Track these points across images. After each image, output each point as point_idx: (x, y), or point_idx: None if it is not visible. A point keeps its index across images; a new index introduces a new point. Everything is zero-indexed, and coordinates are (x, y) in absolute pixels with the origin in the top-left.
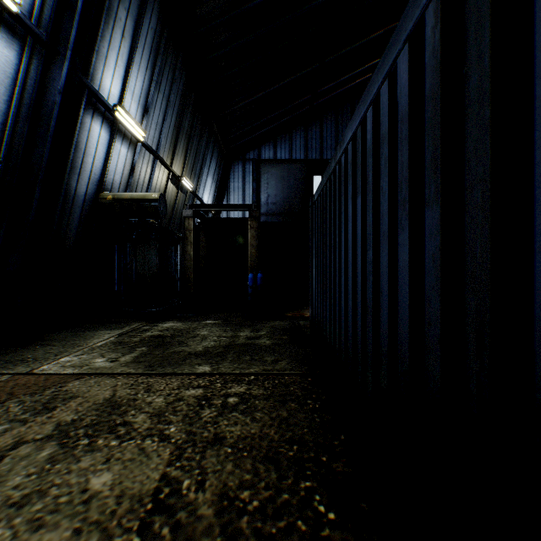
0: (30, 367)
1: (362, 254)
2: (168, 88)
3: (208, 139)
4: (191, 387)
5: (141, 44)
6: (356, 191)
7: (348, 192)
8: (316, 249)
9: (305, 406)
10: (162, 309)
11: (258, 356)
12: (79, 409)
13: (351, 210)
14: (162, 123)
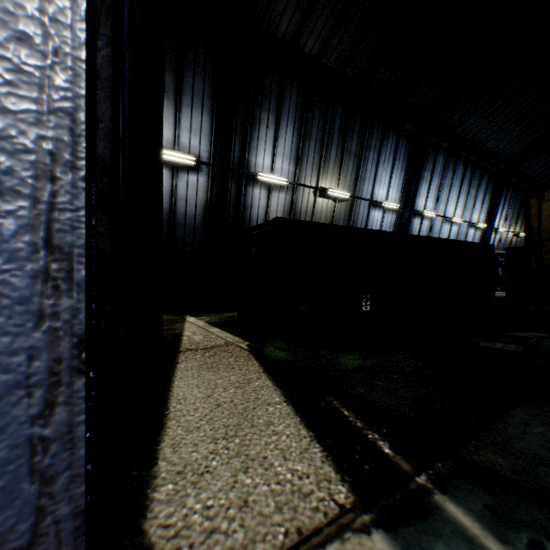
0: None
1: None
2: (513, 204)
3: None
4: None
5: (504, 202)
6: None
7: None
8: None
9: None
10: None
11: None
12: None
13: None
14: (510, 218)
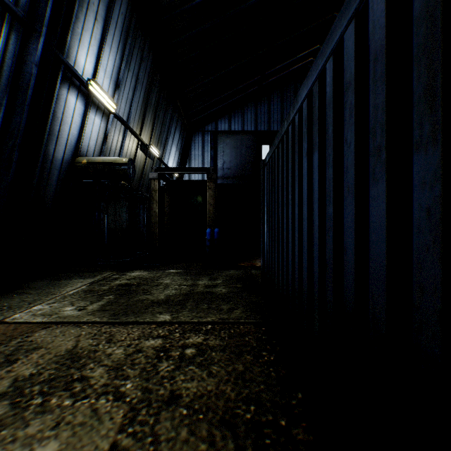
0: (3, 315)
1: (319, 210)
2: (137, 67)
3: (172, 113)
4: (151, 337)
5: (112, 27)
6: (311, 147)
7: (303, 149)
8: (268, 207)
9: (260, 358)
10: (131, 260)
11: (215, 304)
12: (39, 362)
13: (306, 166)
14: (132, 98)
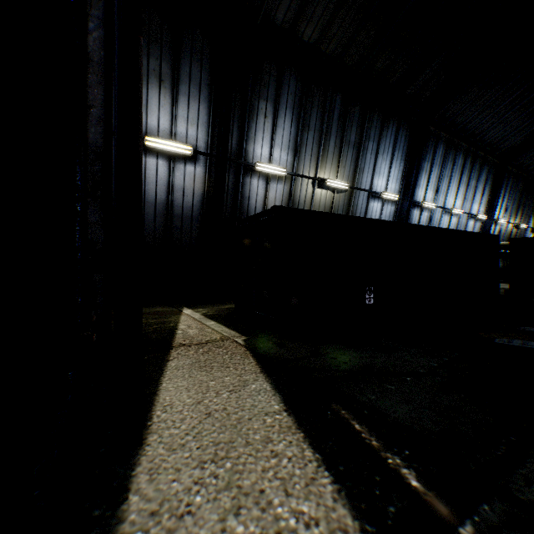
0: None
1: None
2: (513, 195)
3: None
4: None
5: (504, 193)
6: None
7: None
8: None
9: None
10: None
11: None
12: None
13: None
14: (510, 209)
